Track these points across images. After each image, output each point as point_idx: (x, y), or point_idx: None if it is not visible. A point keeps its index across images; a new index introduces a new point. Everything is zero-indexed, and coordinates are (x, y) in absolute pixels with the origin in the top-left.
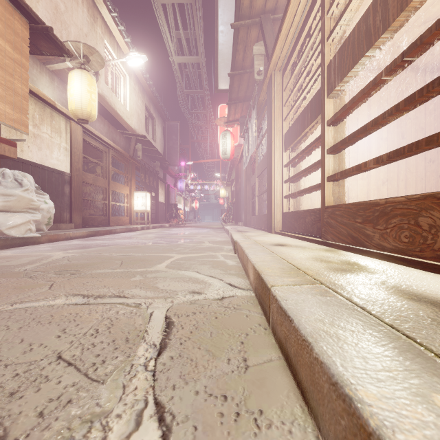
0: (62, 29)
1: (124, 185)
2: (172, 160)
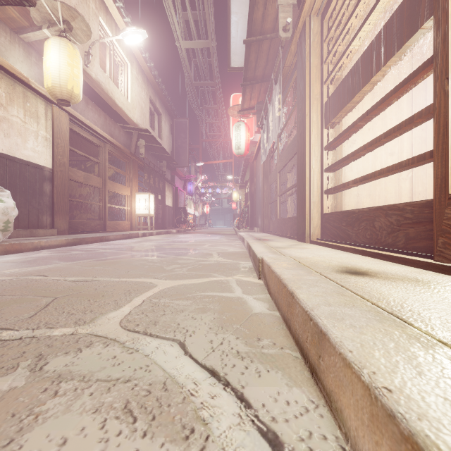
0: None
1: (123, 186)
2: (180, 160)
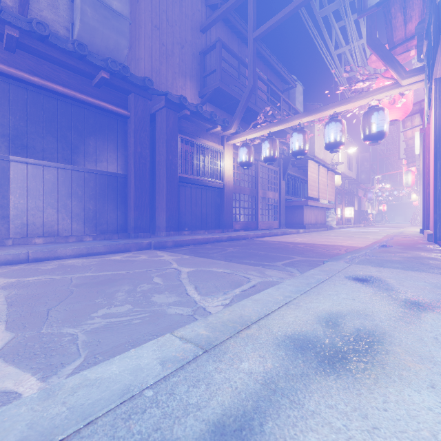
0: (325, 152)
1: (340, 205)
2: (363, 180)
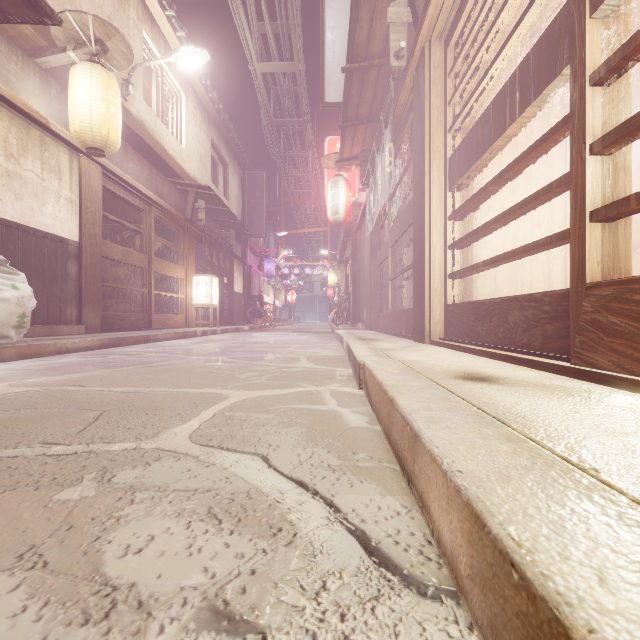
0: (64, 1)
1: (176, 265)
2: (254, 229)
